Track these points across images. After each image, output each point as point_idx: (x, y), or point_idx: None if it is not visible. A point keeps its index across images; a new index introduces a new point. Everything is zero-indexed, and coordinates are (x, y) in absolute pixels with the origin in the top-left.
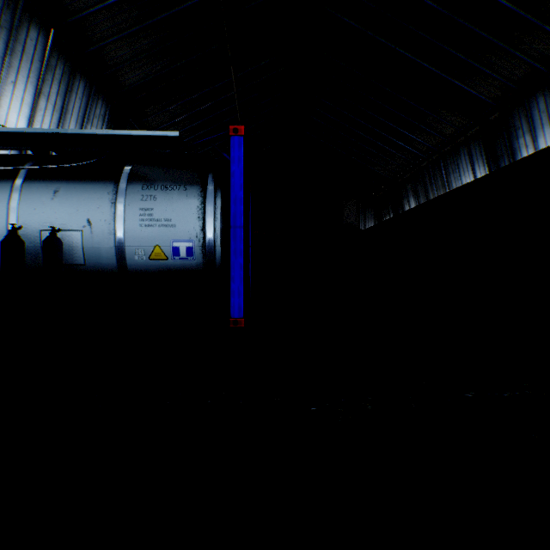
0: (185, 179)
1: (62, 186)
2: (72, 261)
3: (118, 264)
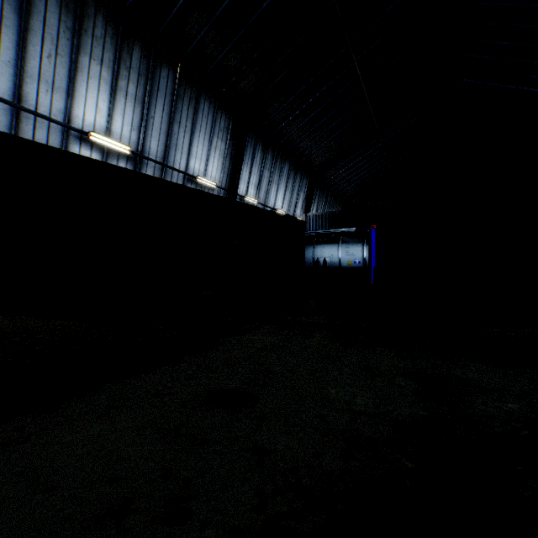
0: (357, 241)
1: (324, 245)
2: (327, 265)
3: (339, 266)
